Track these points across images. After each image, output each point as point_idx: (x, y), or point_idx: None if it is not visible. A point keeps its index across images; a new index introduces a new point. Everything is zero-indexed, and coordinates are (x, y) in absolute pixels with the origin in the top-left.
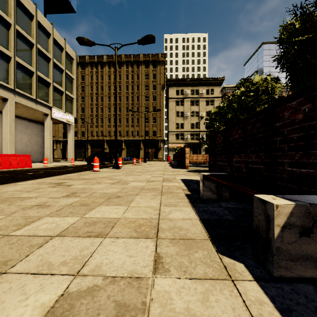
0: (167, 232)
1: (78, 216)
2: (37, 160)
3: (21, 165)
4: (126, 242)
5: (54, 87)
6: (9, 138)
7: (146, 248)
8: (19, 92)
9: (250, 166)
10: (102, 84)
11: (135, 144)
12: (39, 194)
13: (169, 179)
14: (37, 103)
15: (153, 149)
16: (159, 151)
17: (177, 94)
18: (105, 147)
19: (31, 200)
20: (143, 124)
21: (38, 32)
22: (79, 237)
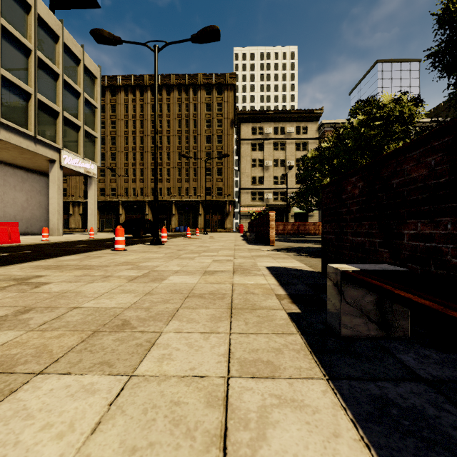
0: None
1: None
2: (40, 231)
3: None
4: None
5: (65, 119)
6: None
7: None
8: (6, 125)
9: None
10: (142, 118)
11: (192, 208)
12: None
13: (245, 266)
14: (38, 142)
15: (218, 214)
16: (226, 218)
17: (253, 134)
18: (146, 212)
19: None
20: (203, 177)
21: (38, 32)
22: None
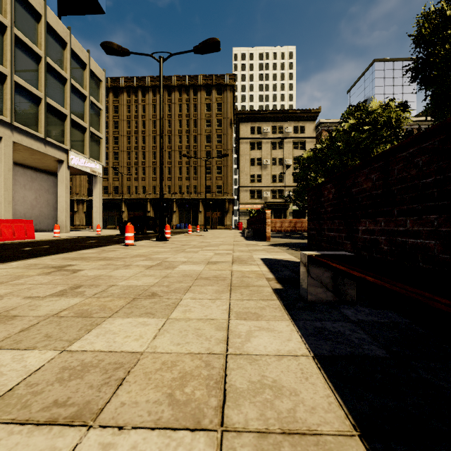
0: (246, 404)
1: (55, 348)
2: (48, 228)
3: (17, 236)
4: (138, 449)
5: (72, 121)
6: (4, 196)
7: None
8: (18, 128)
9: (400, 241)
10: (144, 118)
11: (192, 205)
12: (13, 290)
13: (243, 258)
14: (47, 144)
15: (218, 212)
16: (226, 215)
17: (251, 133)
18: (148, 210)
19: None
20: (203, 175)
21: (48, 40)
22: (22, 428)
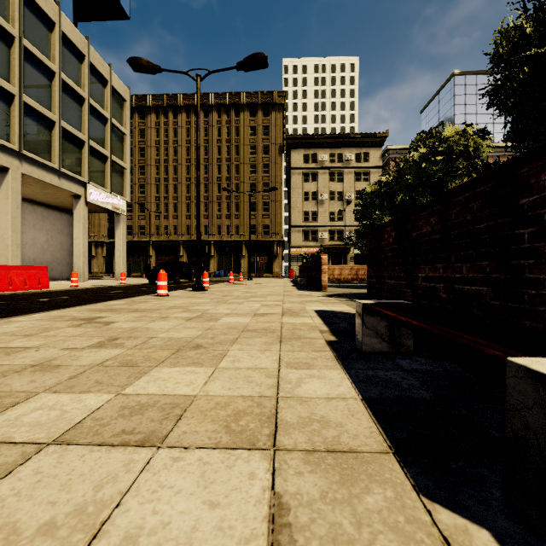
0: (296, 433)
1: (110, 392)
2: (62, 275)
3: (29, 285)
4: (204, 461)
5: (91, 148)
6: (11, 238)
7: (250, 480)
8: (28, 157)
9: (457, 288)
10: (175, 144)
11: (234, 249)
12: (46, 342)
13: (294, 310)
14: (62, 176)
15: (264, 257)
16: (274, 261)
17: (305, 162)
18: (180, 254)
19: (26, 355)
20: (246, 213)
21: (63, 52)
22: (100, 448)
